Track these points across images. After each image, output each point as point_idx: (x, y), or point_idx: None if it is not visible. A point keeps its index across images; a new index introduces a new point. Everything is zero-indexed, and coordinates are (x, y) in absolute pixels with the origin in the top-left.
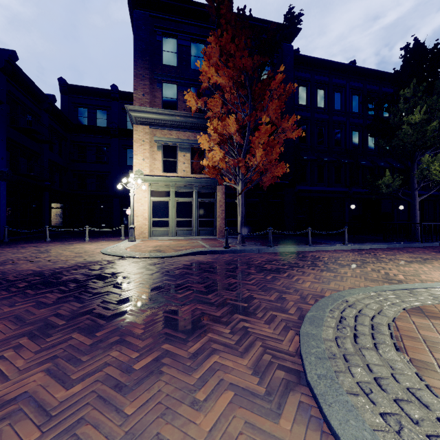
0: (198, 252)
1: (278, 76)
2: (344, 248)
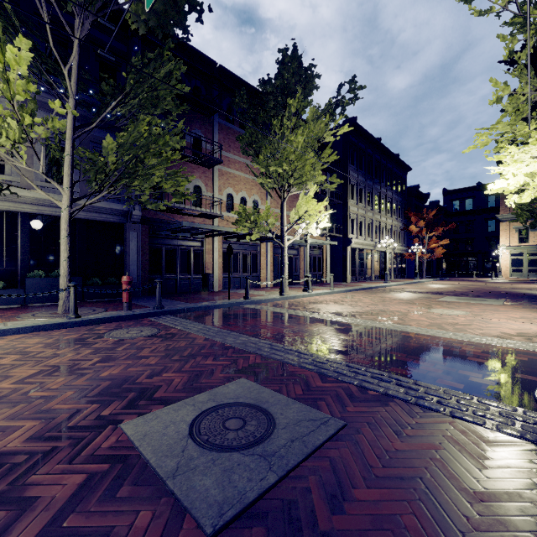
0: (534, 280)
1: None
2: None
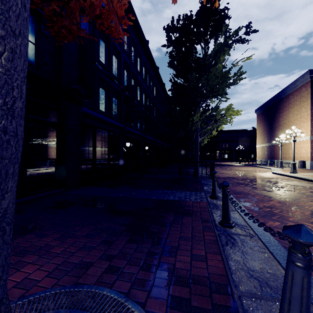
0: None
1: None
2: None
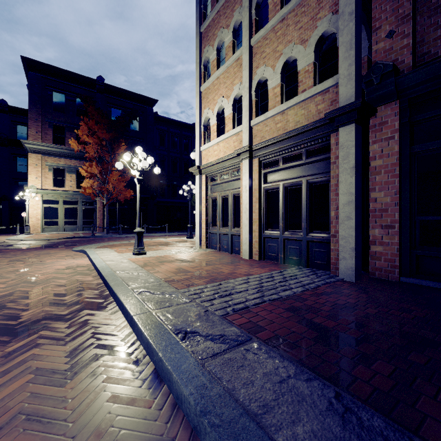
0: (73, 237)
1: (122, 147)
2: (162, 234)
